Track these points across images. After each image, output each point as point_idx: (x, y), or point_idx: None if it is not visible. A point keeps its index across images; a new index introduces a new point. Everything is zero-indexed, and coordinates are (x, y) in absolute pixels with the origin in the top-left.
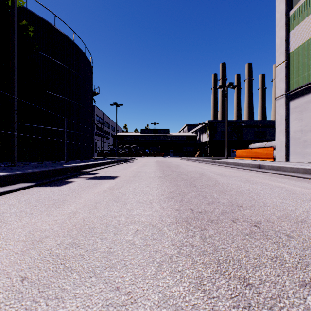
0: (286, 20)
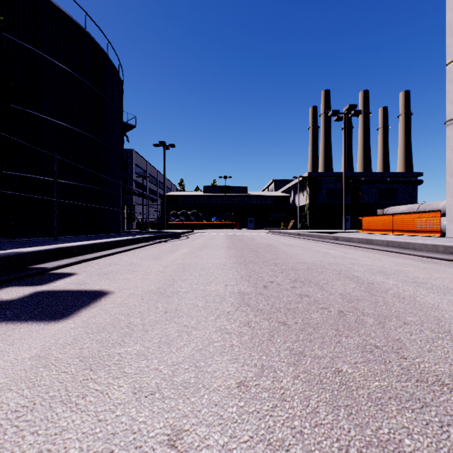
0: None
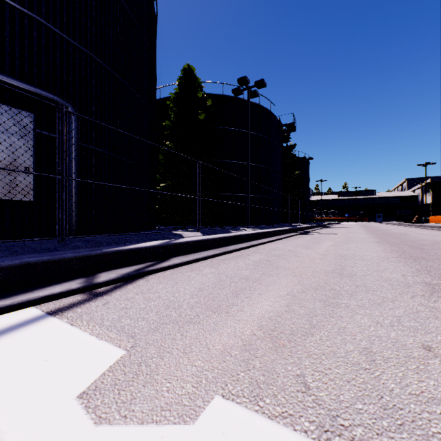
0: None
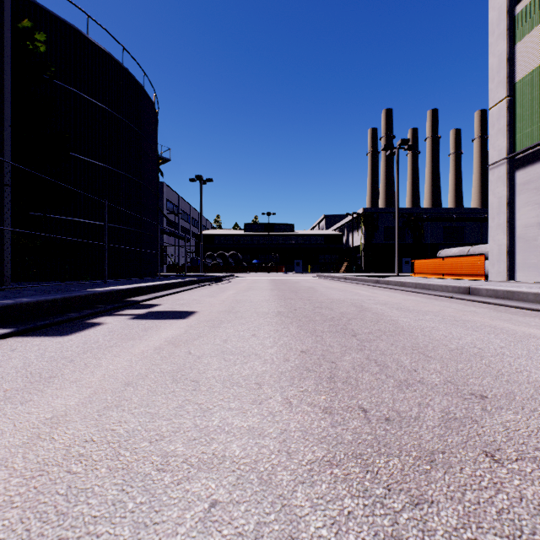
0: (509, 22)
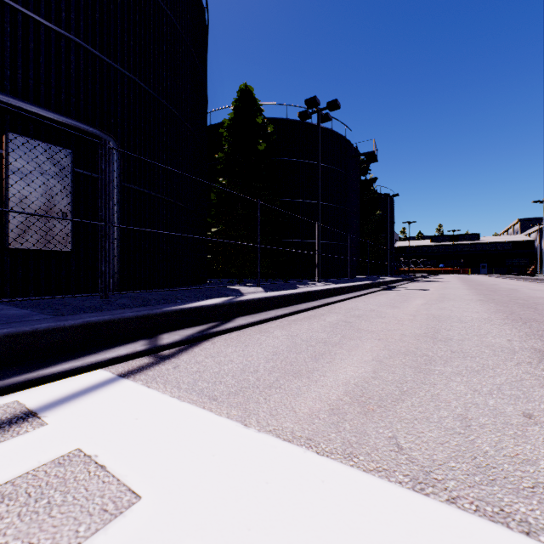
0: None
